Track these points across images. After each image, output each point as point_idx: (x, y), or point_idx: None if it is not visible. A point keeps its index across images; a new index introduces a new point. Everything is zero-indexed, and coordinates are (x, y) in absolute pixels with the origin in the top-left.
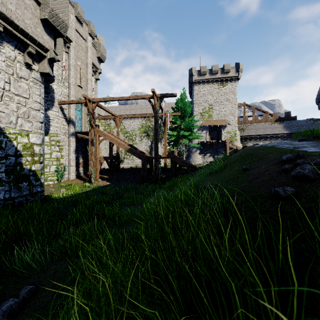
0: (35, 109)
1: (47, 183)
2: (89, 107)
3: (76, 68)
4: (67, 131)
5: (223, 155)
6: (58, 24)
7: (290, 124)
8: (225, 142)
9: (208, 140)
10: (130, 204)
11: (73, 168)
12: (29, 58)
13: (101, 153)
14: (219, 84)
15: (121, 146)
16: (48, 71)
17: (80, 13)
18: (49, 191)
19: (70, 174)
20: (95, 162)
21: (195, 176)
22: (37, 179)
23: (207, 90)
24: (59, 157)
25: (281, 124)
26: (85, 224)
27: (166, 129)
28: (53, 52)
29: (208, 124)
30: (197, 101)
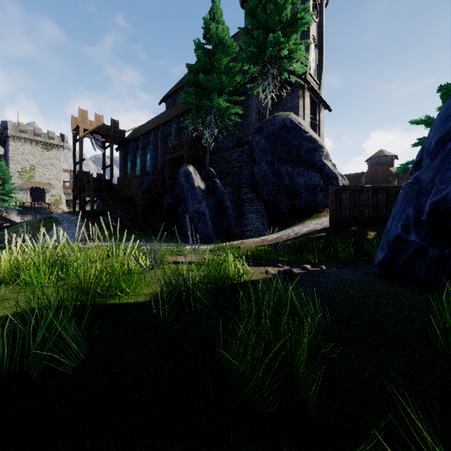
0: None
1: None
2: None
3: None
4: None
5: None
6: None
7: None
8: (50, 204)
9: (29, 201)
10: None
11: None
12: None
13: None
14: (43, 148)
15: None
16: None
17: None
18: None
19: None
20: None
21: None
22: None
23: (28, 150)
24: None
25: None
26: None
27: None
28: None
29: (29, 185)
30: (15, 158)
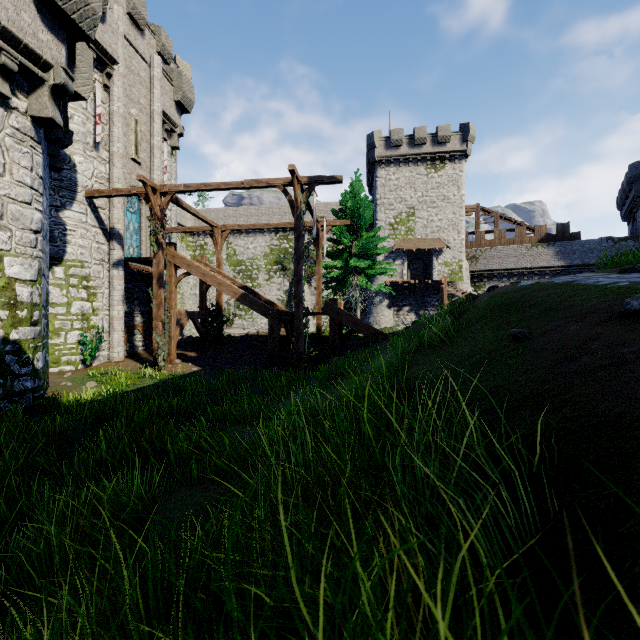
0: (20, 200)
1: (59, 369)
2: (153, 203)
3: (127, 122)
4: (106, 256)
5: (437, 310)
6: (75, 8)
7: (569, 248)
8: (441, 283)
9: (405, 279)
10: (236, 419)
11: (119, 337)
12: (2, 80)
13: (184, 305)
14: (429, 167)
15: (225, 289)
16: (51, 115)
17: (138, 8)
18: (60, 387)
19: (114, 350)
20: (167, 323)
21: (382, 352)
22: (25, 360)
23: (404, 178)
24: (87, 312)
25: (551, 248)
26: (102, 482)
27: (321, 255)
28: (62, 71)
29: (405, 246)
30: (384, 199)
